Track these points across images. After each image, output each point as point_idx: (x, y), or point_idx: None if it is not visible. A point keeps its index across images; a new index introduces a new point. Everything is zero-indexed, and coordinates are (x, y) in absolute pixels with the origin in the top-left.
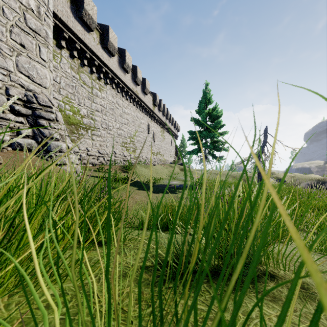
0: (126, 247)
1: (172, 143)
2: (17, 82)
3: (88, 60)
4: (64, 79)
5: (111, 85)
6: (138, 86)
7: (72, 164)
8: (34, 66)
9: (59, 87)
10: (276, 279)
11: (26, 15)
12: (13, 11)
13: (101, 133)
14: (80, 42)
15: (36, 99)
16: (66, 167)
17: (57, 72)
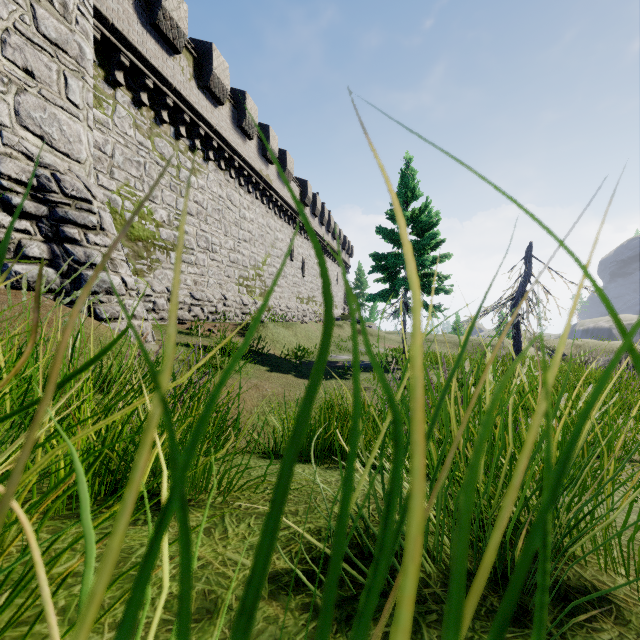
0: (230, 509)
1: (340, 279)
2: (17, 147)
3: (170, 112)
4: (122, 149)
5: (217, 162)
6: (271, 166)
7: (134, 319)
8: (54, 117)
9: (111, 165)
10: (615, 606)
11: (37, 9)
12: (9, 0)
13: (198, 257)
14: (155, 75)
15: (57, 185)
16: (121, 325)
17: (107, 134)
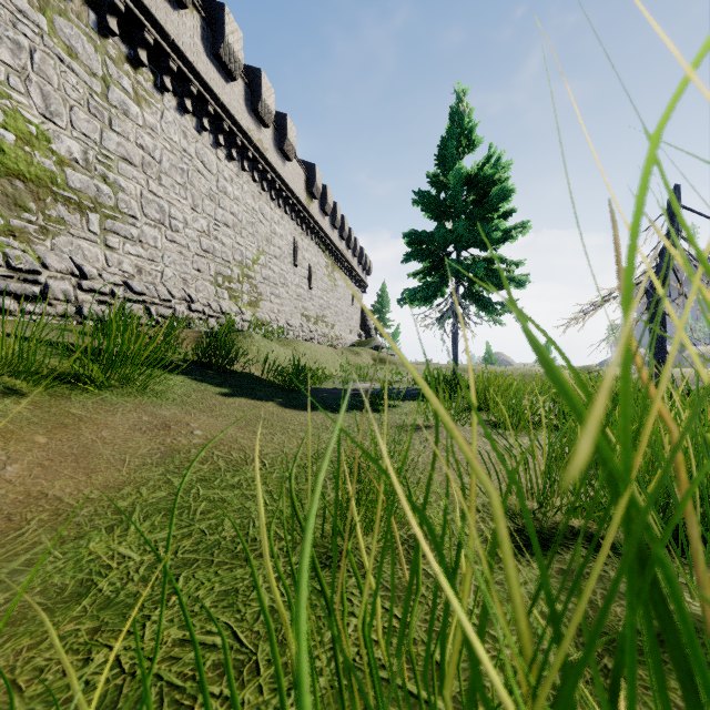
0: None
1: (355, 300)
2: None
3: None
4: None
5: (180, 98)
6: (264, 130)
7: None
8: None
9: None
10: None
11: None
12: None
13: (144, 232)
14: None
15: None
16: None
17: None
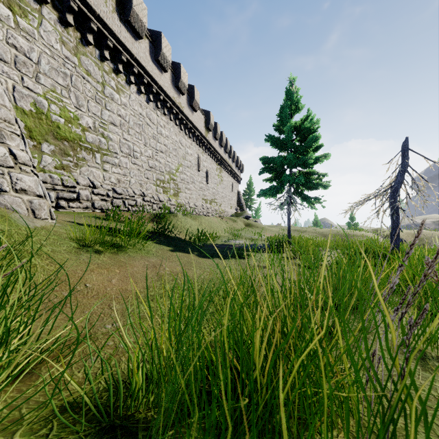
0: None
1: (234, 188)
2: None
3: (95, 37)
4: (48, 58)
5: (138, 86)
6: (182, 96)
7: (24, 194)
8: None
9: (37, 71)
10: None
11: None
12: None
13: (121, 161)
14: (79, 0)
15: None
16: (2, 198)
17: (32, 43)
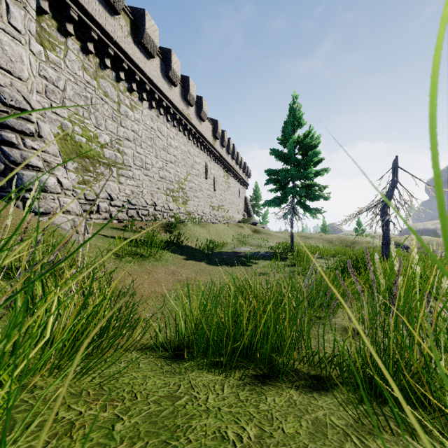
0: None
1: (241, 194)
2: None
3: (112, 60)
4: (72, 85)
5: (150, 102)
6: (190, 107)
7: (68, 214)
8: None
9: (63, 97)
10: None
11: None
12: None
13: (134, 173)
14: (99, 29)
15: None
16: (55, 219)
17: (59, 72)
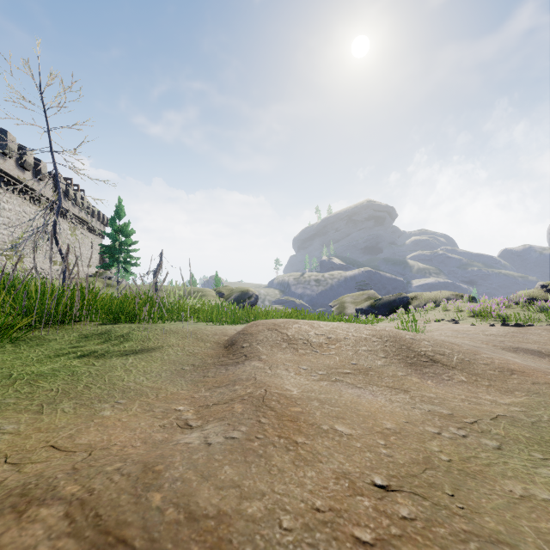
0: None
1: (95, 244)
2: None
3: None
4: None
5: None
6: (27, 171)
7: None
8: None
9: None
10: None
11: None
12: None
13: None
14: None
15: None
16: None
17: None
